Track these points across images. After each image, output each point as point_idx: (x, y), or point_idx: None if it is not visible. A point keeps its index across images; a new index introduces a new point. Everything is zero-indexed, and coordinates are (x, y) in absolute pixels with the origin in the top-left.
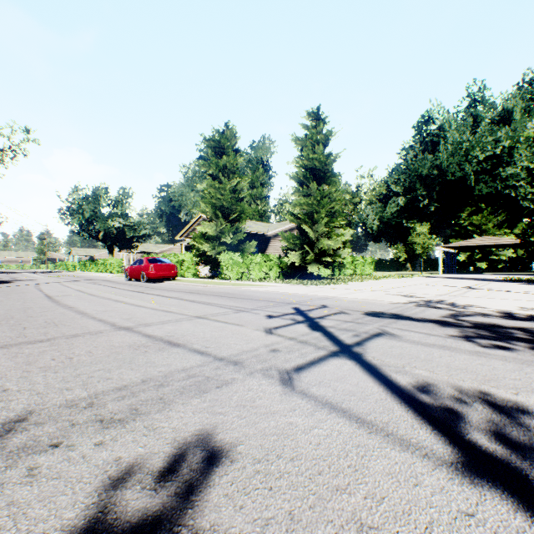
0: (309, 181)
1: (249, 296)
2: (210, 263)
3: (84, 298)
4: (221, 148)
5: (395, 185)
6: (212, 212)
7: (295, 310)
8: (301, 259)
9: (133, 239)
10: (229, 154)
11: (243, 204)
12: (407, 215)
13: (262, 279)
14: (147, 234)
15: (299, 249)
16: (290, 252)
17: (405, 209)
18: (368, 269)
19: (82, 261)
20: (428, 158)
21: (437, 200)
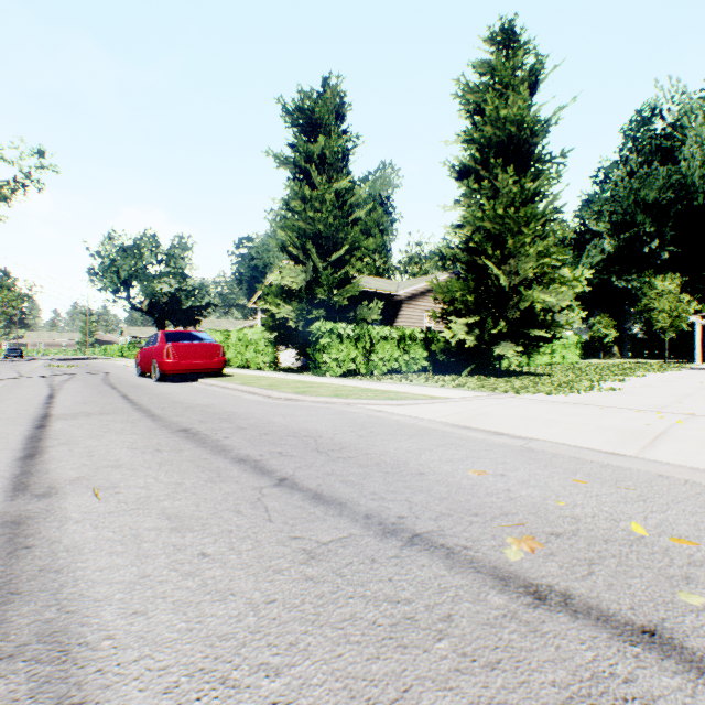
0: (494, 173)
1: (413, 486)
2: (296, 343)
3: None
4: (315, 124)
5: (596, 221)
6: (298, 247)
7: None
8: (478, 334)
9: (194, 312)
10: (331, 136)
11: (356, 229)
12: (619, 268)
13: (395, 373)
14: (212, 304)
15: (471, 313)
16: (455, 319)
17: (615, 259)
18: (570, 354)
19: (125, 344)
20: (659, 171)
21: (670, 243)
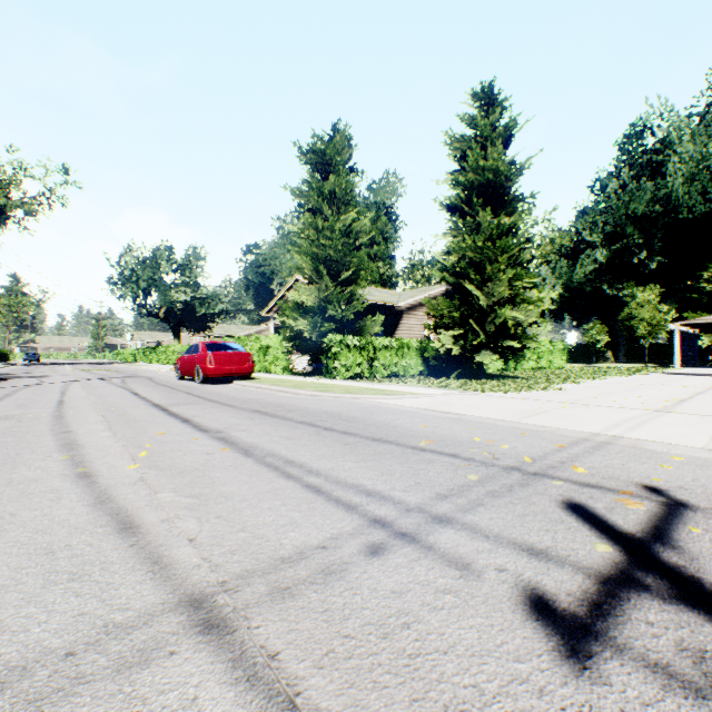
0: (476, 210)
1: (389, 429)
2: (309, 350)
3: (20, 429)
4: (326, 164)
5: (590, 232)
6: (312, 268)
7: (606, 537)
8: (462, 344)
9: (207, 318)
10: (340, 174)
11: (361, 253)
12: (611, 277)
13: (394, 377)
14: (224, 311)
15: (458, 326)
16: (443, 332)
17: (607, 268)
18: (557, 359)
19: (141, 348)
20: (647, 186)
21: (659, 253)
